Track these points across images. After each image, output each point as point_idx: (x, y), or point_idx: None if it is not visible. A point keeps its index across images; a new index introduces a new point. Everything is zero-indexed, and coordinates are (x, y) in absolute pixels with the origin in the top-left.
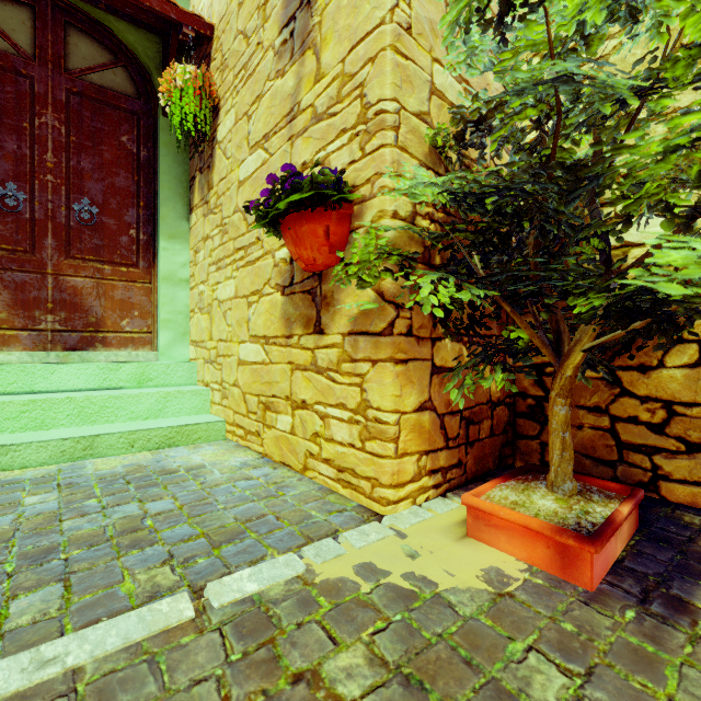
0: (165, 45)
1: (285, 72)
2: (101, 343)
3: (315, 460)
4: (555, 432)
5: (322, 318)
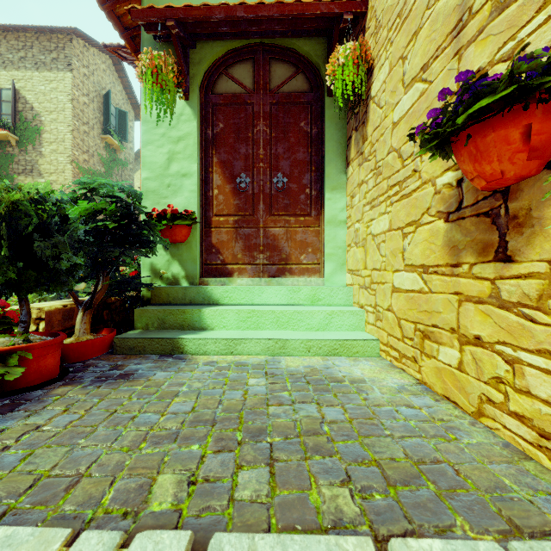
0: (329, 41)
1: None
2: (288, 272)
3: (497, 409)
4: None
5: (509, 242)
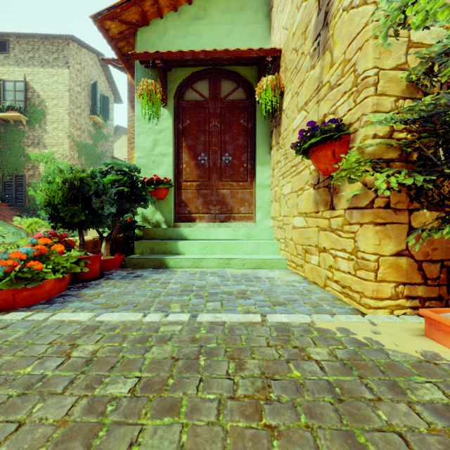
0: (259, 68)
1: (315, 66)
2: (232, 219)
3: (330, 281)
4: None
5: (333, 200)
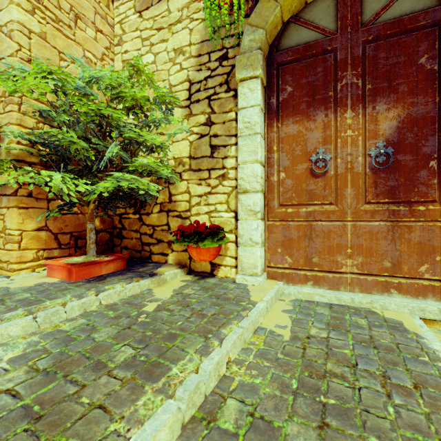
0: None
1: None
2: None
3: None
4: (88, 234)
5: None
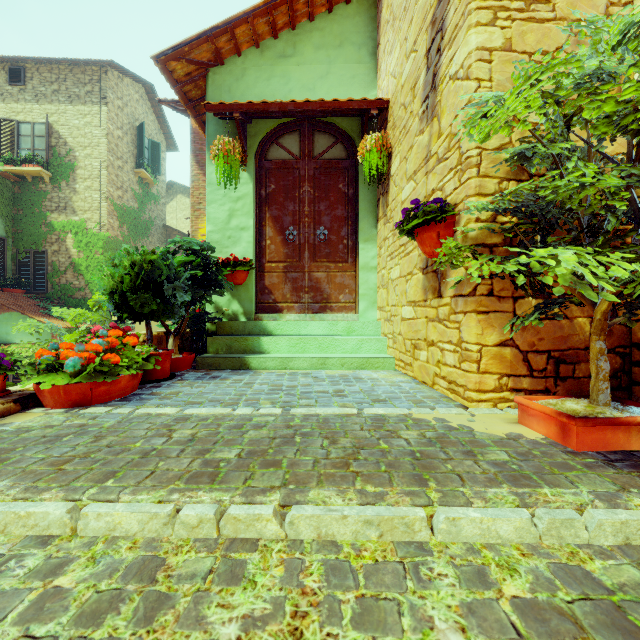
0: (362, 119)
1: (424, 131)
2: (329, 309)
3: (438, 378)
4: (592, 360)
5: (441, 287)
